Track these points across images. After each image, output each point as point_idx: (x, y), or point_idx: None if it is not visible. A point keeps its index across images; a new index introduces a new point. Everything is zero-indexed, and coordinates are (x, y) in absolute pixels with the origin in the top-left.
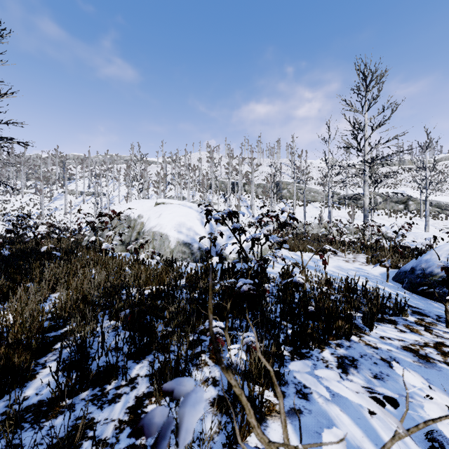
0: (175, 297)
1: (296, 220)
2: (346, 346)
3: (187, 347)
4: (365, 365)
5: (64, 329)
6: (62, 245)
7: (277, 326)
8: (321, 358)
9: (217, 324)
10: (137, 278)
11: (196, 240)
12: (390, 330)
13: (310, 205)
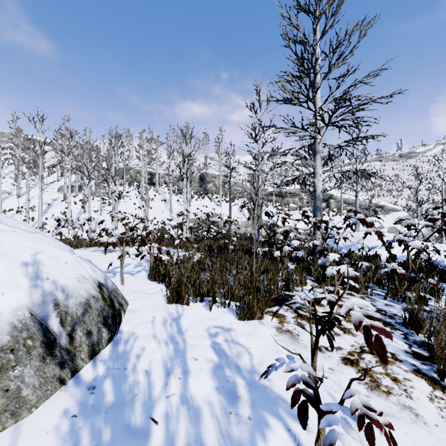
0: None
1: None
2: None
3: None
4: None
5: None
6: None
7: None
8: None
9: None
10: None
11: None
12: None
13: (237, 201)
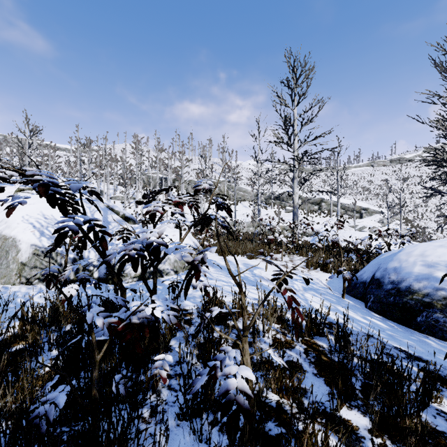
0: None
1: (228, 209)
2: None
3: None
4: None
5: None
6: None
7: None
8: None
9: None
10: None
11: (70, 248)
12: None
13: (240, 204)
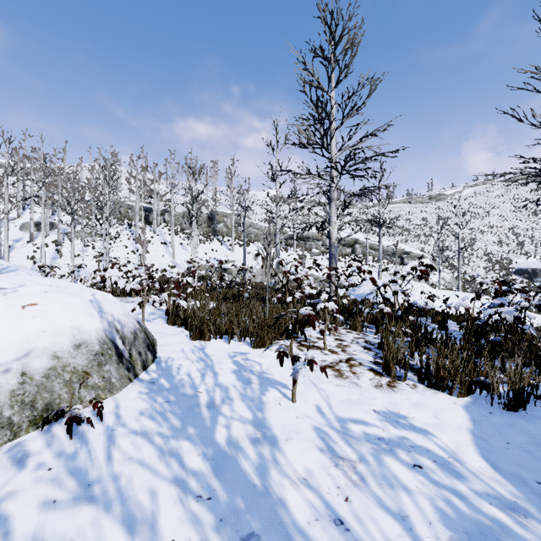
0: None
1: None
2: None
3: None
4: None
5: None
6: None
7: None
8: None
9: None
10: None
11: None
12: None
13: (253, 245)
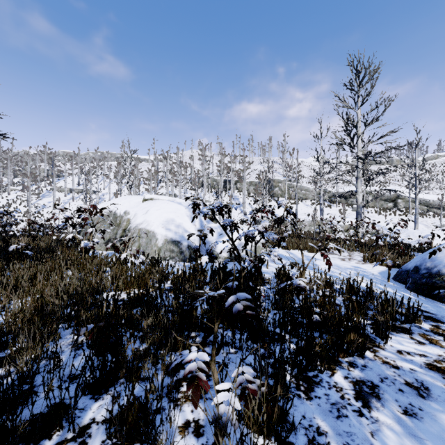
0: (156, 304)
1: (294, 215)
2: (361, 365)
3: (163, 377)
4: (390, 394)
5: (14, 348)
6: (41, 243)
7: (276, 339)
8: (334, 385)
9: (199, 356)
10: (116, 280)
11: (185, 238)
12: (406, 341)
13: (301, 203)
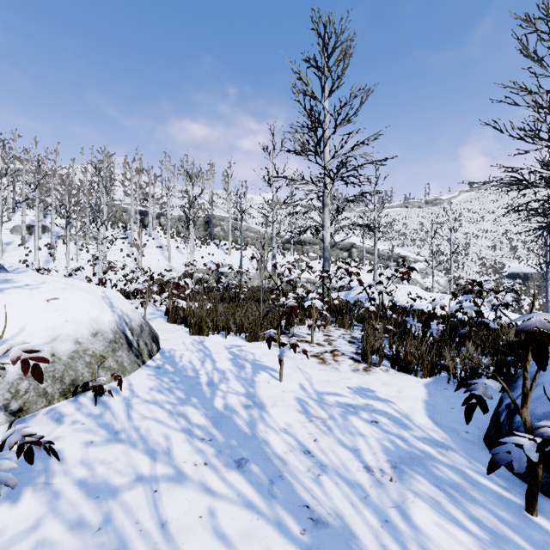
0: None
1: None
2: None
3: None
4: None
5: None
6: None
7: None
8: None
9: None
10: None
11: None
12: None
13: (250, 249)
